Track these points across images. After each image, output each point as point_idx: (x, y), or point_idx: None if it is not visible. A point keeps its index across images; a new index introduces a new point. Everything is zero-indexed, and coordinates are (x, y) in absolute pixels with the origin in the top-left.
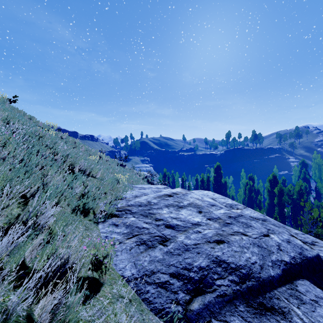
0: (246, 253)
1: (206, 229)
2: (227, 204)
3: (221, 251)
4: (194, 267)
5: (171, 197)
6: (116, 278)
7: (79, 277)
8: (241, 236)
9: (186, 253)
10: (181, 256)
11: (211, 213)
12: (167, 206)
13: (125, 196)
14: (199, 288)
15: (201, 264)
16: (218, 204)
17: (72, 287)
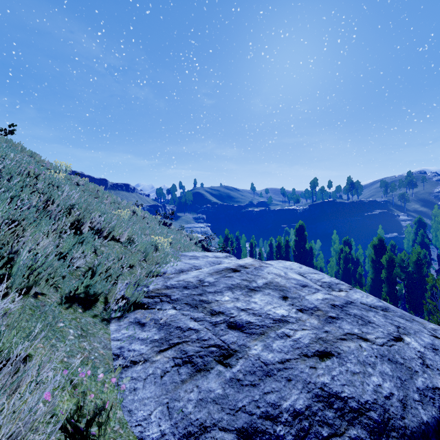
0: (371, 376)
1: (297, 330)
2: (323, 283)
3: (329, 373)
4: (283, 413)
5: (237, 273)
6: None
7: None
8: (358, 342)
9: (268, 381)
10: (259, 388)
11: (303, 300)
12: (231, 288)
13: (165, 270)
14: None
15: (295, 405)
16: (311, 282)
17: None
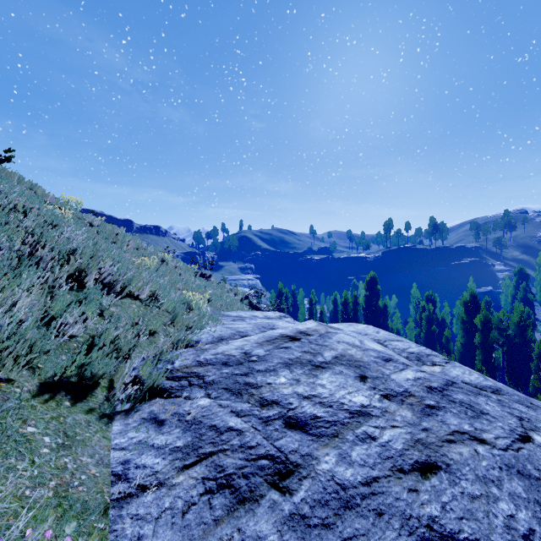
0: (498, 501)
1: (385, 429)
2: (410, 354)
3: (438, 498)
4: None
5: (297, 342)
6: None
7: None
8: (472, 445)
9: (348, 518)
10: (334, 532)
11: (388, 381)
12: (289, 364)
13: (198, 337)
14: None
15: None
16: (394, 354)
17: None
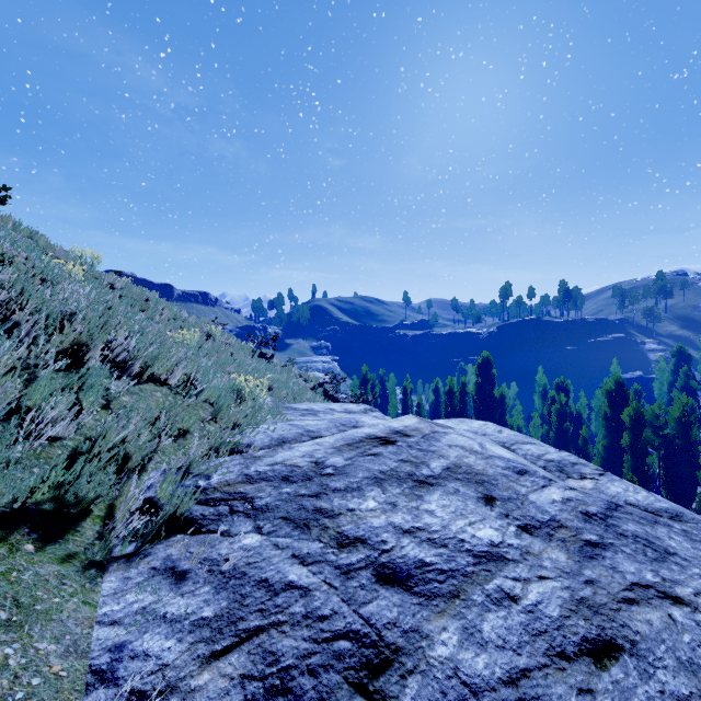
0: None
1: (530, 582)
2: (548, 462)
3: None
4: None
5: (391, 446)
6: None
7: None
8: (664, 607)
9: None
10: None
11: (526, 504)
12: (380, 479)
13: (250, 439)
14: None
15: None
16: (527, 463)
17: None
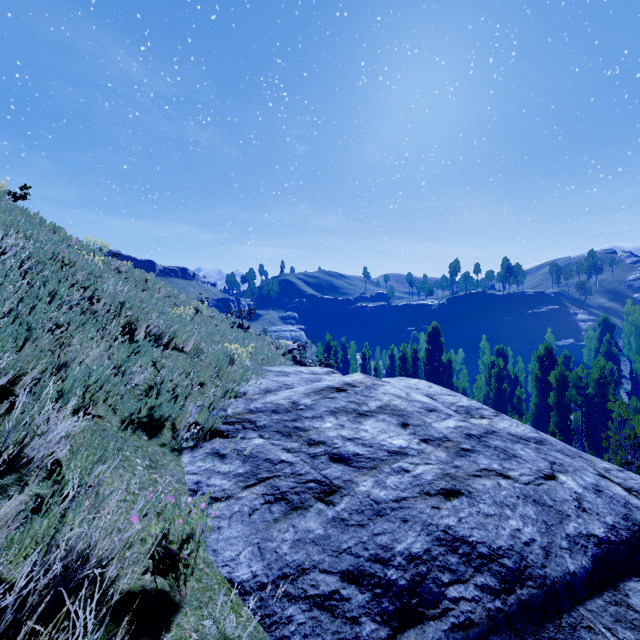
0: (509, 519)
1: (419, 465)
2: (459, 407)
3: (456, 514)
4: (397, 556)
5: (343, 393)
6: (214, 587)
7: (121, 592)
8: (497, 479)
9: (379, 522)
10: (367, 529)
11: (429, 428)
12: (334, 412)
13: (245, 389)
14: (410, 609)
15: (411, 548)
16: (442, 407)
17: (89, 634)
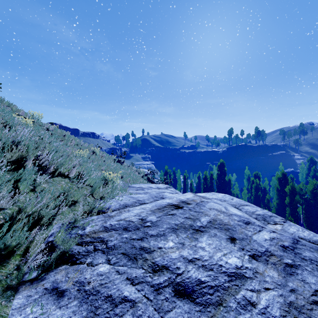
0: None
1: (260, 292)
2: (258, 215)
3: None
4: None
5: (180, 210)
6: None
7: None
8: None
9: None
10: None
11: (252, 241)
12: (175, 229)
13: (109, 205)
14: None
15: None
16: (248, 216)
17: None
